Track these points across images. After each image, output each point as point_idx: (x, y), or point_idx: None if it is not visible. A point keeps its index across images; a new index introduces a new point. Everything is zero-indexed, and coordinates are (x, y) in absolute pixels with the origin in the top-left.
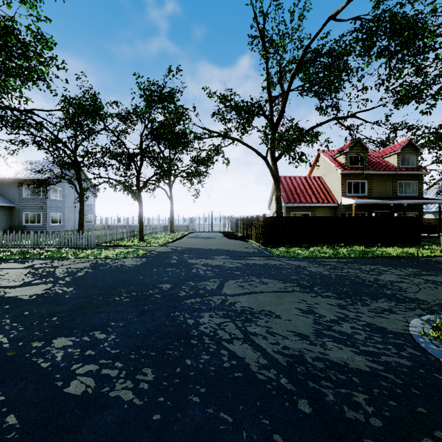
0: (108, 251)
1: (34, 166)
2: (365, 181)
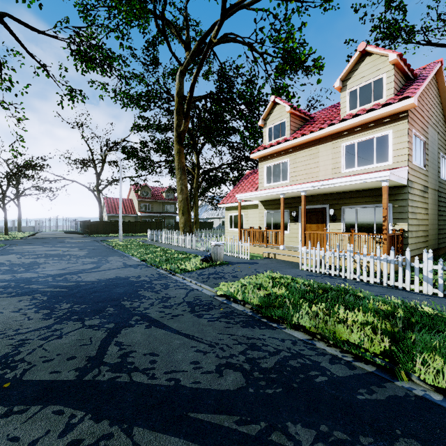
0: None
1: None
2: (150, 204)
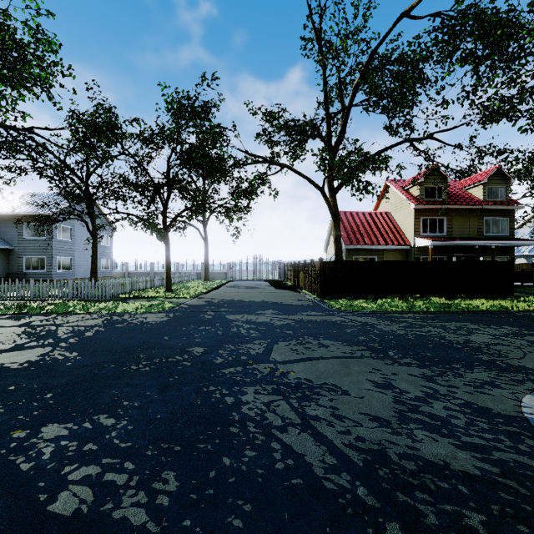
0: (126, 304)
1: (37, 200)
2: (444, 217)
